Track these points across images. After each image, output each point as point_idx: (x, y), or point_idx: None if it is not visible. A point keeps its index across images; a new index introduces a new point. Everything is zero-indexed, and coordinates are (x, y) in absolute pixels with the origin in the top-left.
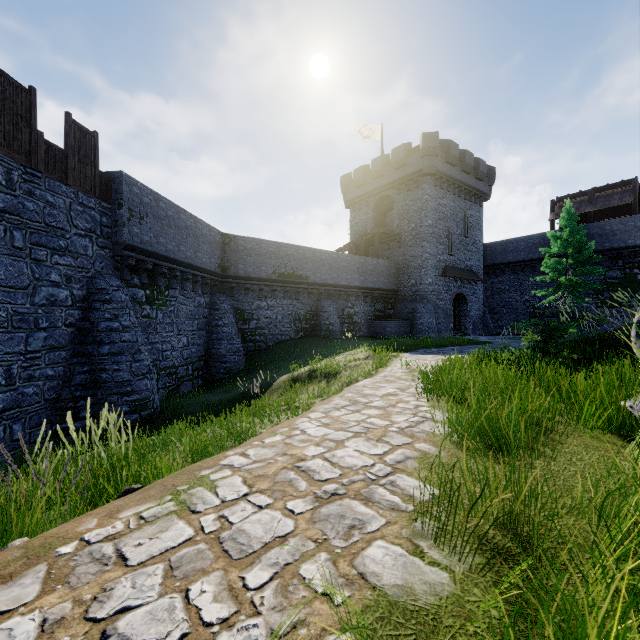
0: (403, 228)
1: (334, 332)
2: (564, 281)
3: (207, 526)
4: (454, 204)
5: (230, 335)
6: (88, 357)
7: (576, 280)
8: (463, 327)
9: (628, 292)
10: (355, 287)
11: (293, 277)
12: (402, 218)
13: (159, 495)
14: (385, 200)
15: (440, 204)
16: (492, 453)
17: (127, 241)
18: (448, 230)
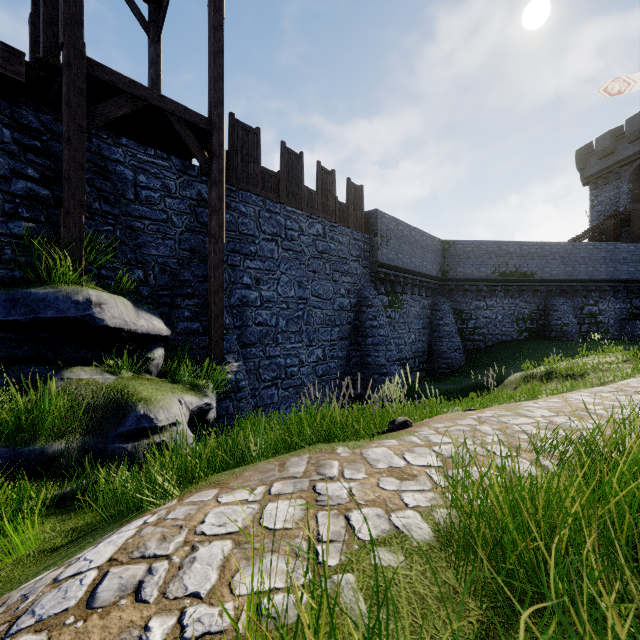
0: None
1: (569, 333)
2: None
3: (541, 420)
4: None
5: (450, 334)
6: (358, 346)
7: None
8: None
9: None
10: (599, 281)
11: (515, 275)
12: None
13: (498, 409)
14: None
15: None
16: None
17: (380, 260)
18: None
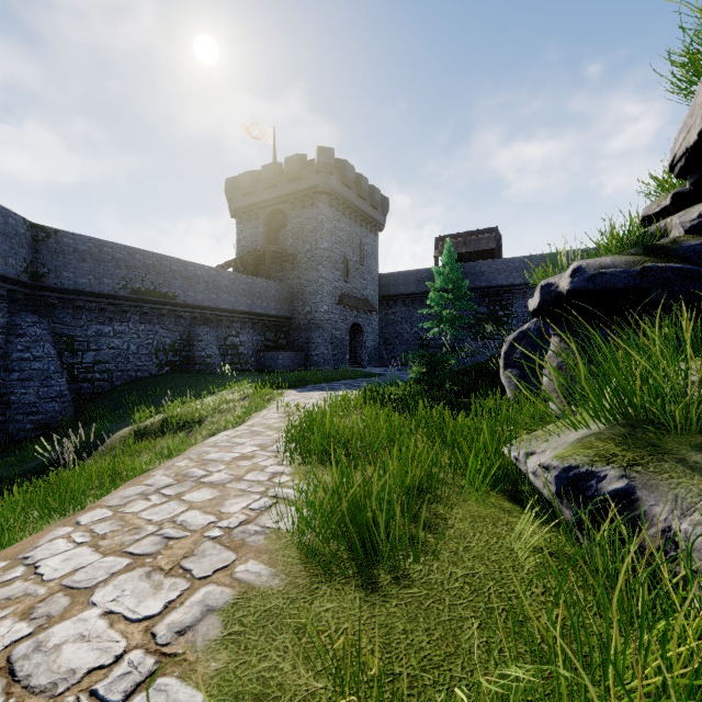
0: (298, 248)
1: (212, 366)
2: (446, 314)
3: None
4: (350, 229)
5: (45, 373)
6: None
7: (455, 314)
8: (359, 358)
9: (492, 326)
10: (241, 312)
11: (154, 295)
12: (297, 237)
13: None
14: (278, 215)
15: (336, 227)
16: (356, 561)
17: None
18: (344, 256)
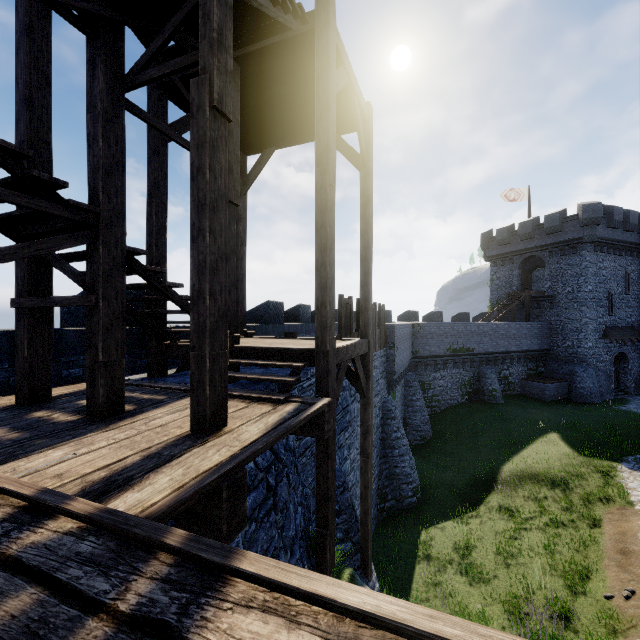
0: (556, 290)
1: (497, 397)
2: None
3: None
4: (614, 264)
5: (422, 408)
6: (386, 457)
7: None
8: (623, 385)
9: None
10: (511, 352)
11: (461, 350)
12: (555, 280)
13: None
14: (532, 258)
15: (600, 268)
16: None
17: (396, 371)
18: (608, 291)
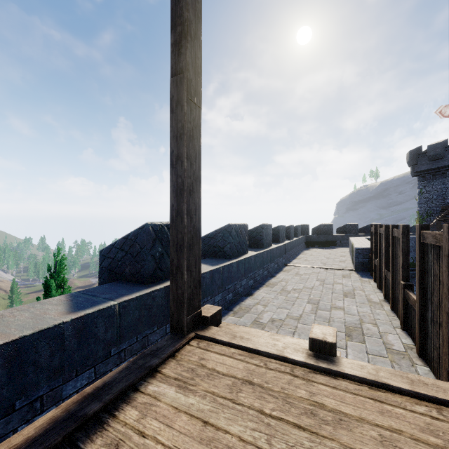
0: None
1: None
2: None
3: None
4: None
5: None
6: None
7: None
8: None
9: None
10: None
11: (412, 265)
12: None
13: None
14: None
15: None
16: None
17: None
18: None
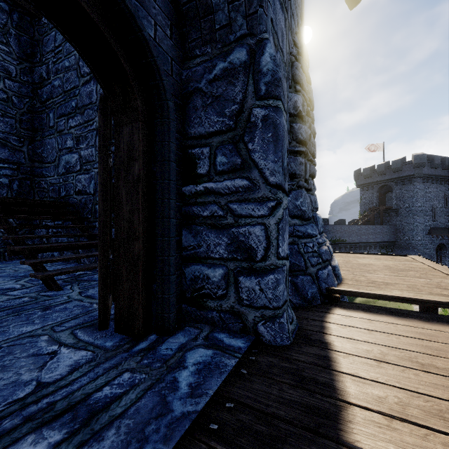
0: (399, 205)
1: None
2: None
3: None
4: (436, 189)
5: None
6: None
7: None
8: (443, 263)
9: None
10: (370, 242)
11: (338, 241)
12: (398, 200)
13: None
14: (385, 186)
15: (426, 192)
16: None
17: None
18: (432, 206)
